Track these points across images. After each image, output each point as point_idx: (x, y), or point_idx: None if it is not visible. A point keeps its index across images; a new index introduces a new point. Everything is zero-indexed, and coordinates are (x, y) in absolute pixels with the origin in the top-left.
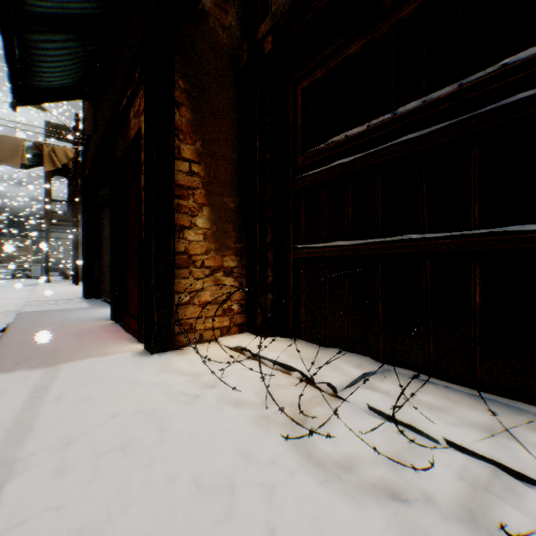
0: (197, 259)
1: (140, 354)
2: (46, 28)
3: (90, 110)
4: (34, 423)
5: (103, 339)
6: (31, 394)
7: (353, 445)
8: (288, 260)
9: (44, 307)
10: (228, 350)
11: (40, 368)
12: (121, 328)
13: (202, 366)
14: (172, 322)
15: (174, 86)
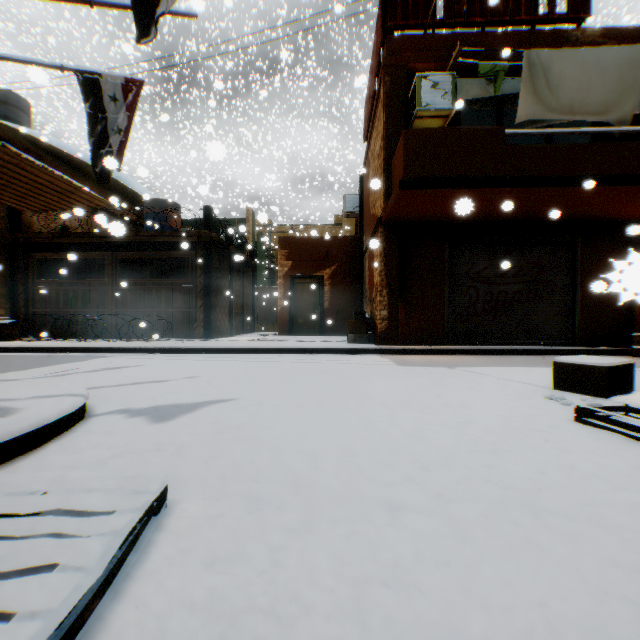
0: None
1: None
2: None
3: None
4: None
5: None
6: None
7: (49, 341)
8: (33, 312)
9: None
10: None
11: None
12: None
13: None
14: None
15: None
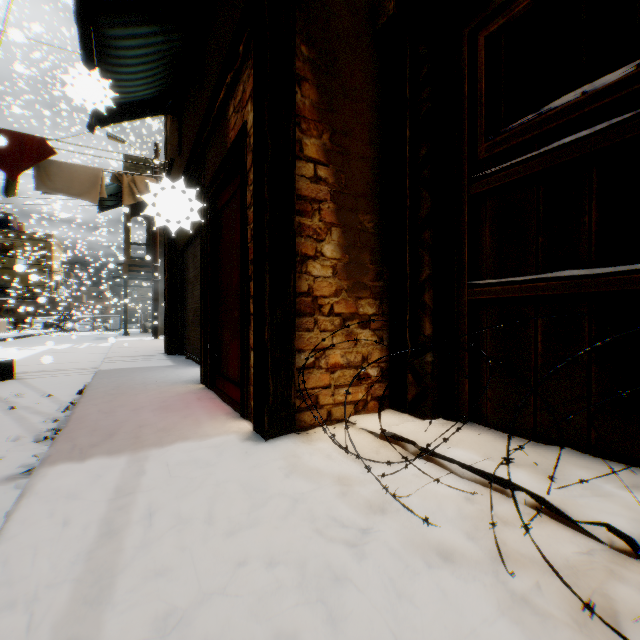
0: (324, 302)
1: (249, 439)
2: (126, 18)
3: (173, 130)
4: (115, 568)
5: (196, 411)
6: (110, 502)
7: None
8: (460, 303)
9: (124, 365)
10: (373, 438)
11: (121, 454)
12: (216, 396)
13: (346, 465)
14: (293, 394)
15: (295, 53)
